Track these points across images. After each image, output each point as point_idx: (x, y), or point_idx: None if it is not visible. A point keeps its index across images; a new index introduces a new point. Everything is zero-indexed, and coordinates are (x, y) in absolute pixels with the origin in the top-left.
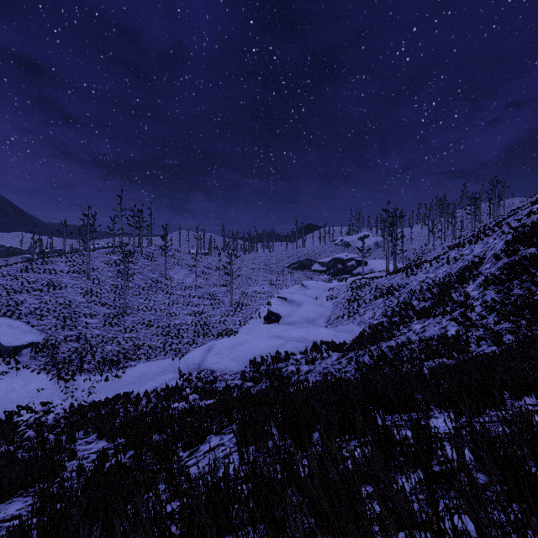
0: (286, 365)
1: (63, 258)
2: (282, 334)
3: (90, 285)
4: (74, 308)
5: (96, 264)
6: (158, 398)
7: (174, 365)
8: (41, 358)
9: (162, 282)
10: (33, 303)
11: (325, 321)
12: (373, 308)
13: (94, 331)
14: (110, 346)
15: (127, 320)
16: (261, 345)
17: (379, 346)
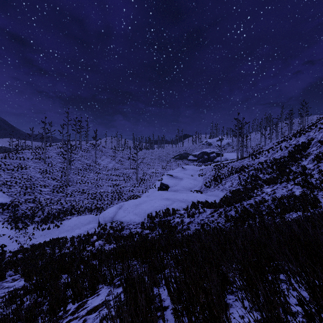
0: (173, 218)
1: (30, 150)
2: (170, 197)
3: (46, 167)
4: (33, 181)
5: (50, 154)
6: (78, 242)
7: (97, 218)
8: (7, 213)
9: (93, 165)
10: (6, 177)
11: (199, 189)
12: (231, 180)
13: (46, 196)
14: (55, 206)
15: (69, 189)
16: (155, 204)
17: (241, 204)
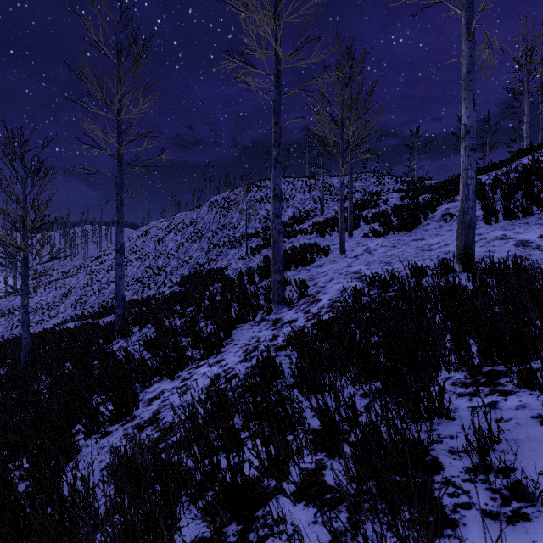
0: None
1: None
2: None
3: None
4: None
5: None
6: None
7: None
8: None
9: None
10: None
11: None
12: None
13: None
14: None
15: None
16: None
17: None
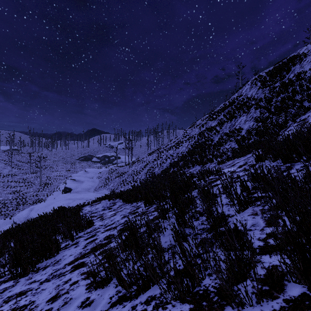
0: None
1: None
2: (72, 198)
3: None
4: None
5: None
6: None
7: (6, 222)
8: None
9: None
10: None
11: (94, 189)
12: (114, 182)
13: None
14: None
15: None
16: (61, 204)
17: None
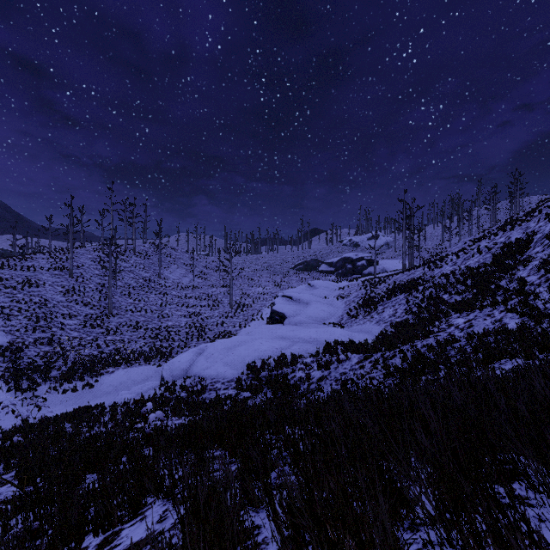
0: (292, 370)
1: (46, 255)
2: (288, 335)
3: (72, 283)
4: (51, 308)
5: (81, 261)
6: (123, 413)
7: (160, 371)
8: (1, 364)
9: (156, 281)
10: (2, 301)
11: (337, 321)
12: (394, 304)
13: (72, 333)
14: (87, 350)
15: (112, 322)
16: (261, 347)
17: (413, 346)
